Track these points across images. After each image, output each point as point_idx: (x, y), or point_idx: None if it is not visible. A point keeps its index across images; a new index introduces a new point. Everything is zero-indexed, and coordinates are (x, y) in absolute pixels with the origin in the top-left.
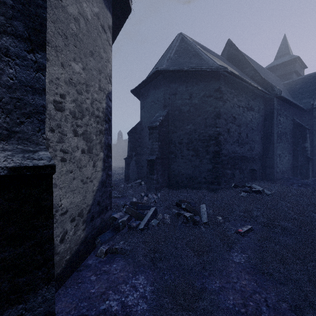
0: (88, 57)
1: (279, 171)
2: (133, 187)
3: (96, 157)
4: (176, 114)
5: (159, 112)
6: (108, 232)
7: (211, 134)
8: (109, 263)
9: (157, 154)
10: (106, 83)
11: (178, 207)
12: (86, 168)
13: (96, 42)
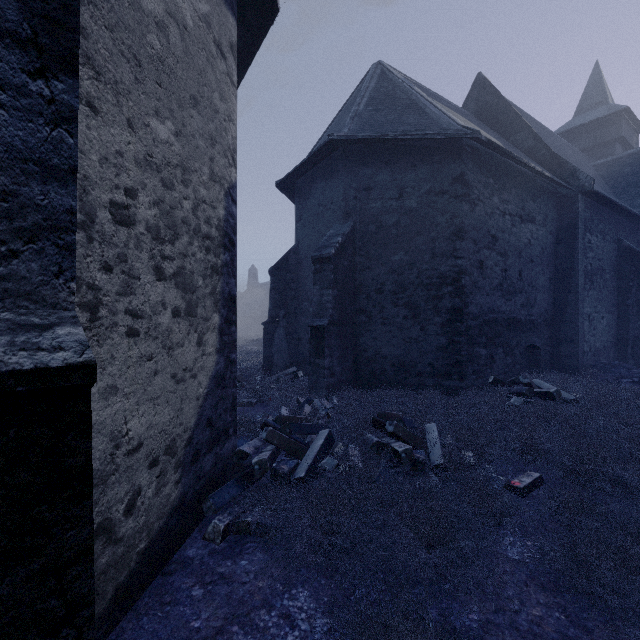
0: (186, 108)
1: (588, 349)
2: (281, 383)
3: (203, 325)
4: (371, 230)
5: (334, 227)
6: (231, 485)
7: (445, 271)
8: (232, 556)
9: (331, 315)
10: (225, 166)
11: (377, 428)
12: (183, 348)
13: (204, 77)
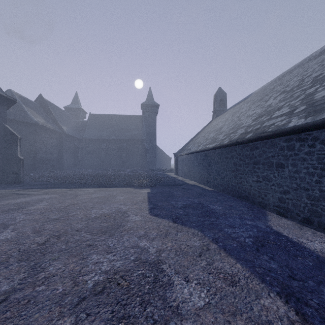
0: None
1: (66, 166)
2: None
3: None
4: None
5: None
6: None
7: (32, 149)
8: None
9: None
10: None
11: None
12: None
13: None
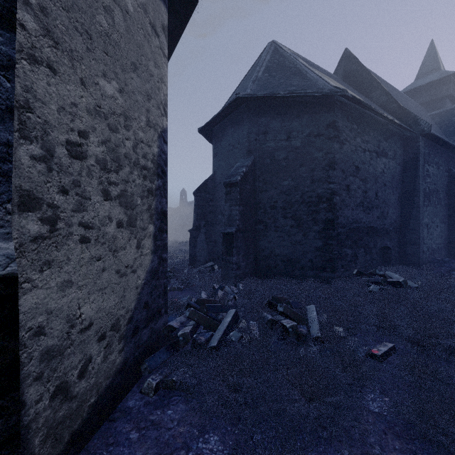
0: (128, 72)
1: (426, 249)
2: (202, 274)
3: (141, 233)
4: (267, 163)
5: (240, 160)
6: (162, 351)
7: (321, 193)
8: (161, 407)
9: (237, 225)
10: (158, 116)
11: (271, 308)
12: (125, 250)
13: (142, 49)
